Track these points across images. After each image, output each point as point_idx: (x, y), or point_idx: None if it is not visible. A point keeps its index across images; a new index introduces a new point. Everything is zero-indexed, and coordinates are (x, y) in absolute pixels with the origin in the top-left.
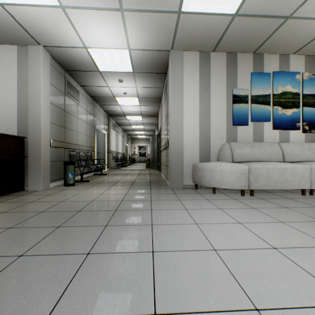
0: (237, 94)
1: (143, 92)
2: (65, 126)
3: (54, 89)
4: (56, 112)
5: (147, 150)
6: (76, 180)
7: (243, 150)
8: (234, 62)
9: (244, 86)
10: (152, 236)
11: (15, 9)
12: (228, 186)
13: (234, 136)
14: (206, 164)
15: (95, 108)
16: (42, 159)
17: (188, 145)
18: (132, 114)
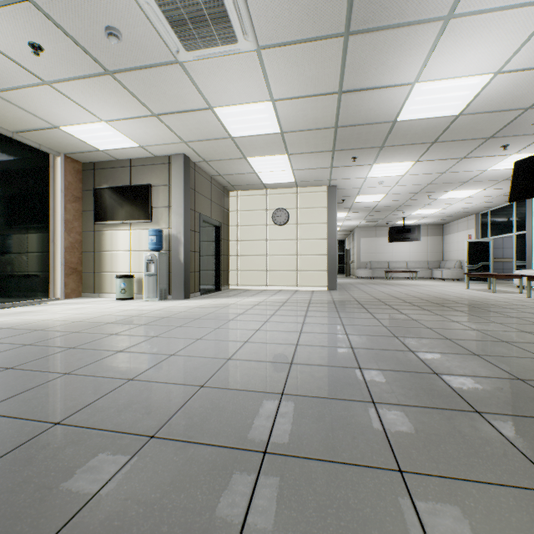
0: None
1: None
2: None
3: None
4: None
5: None
6: None
7: None
8: None
9: None
10: (295, 353)
11: None
12: None
13: None
14: None
15: None
16: None
17: None
18: None
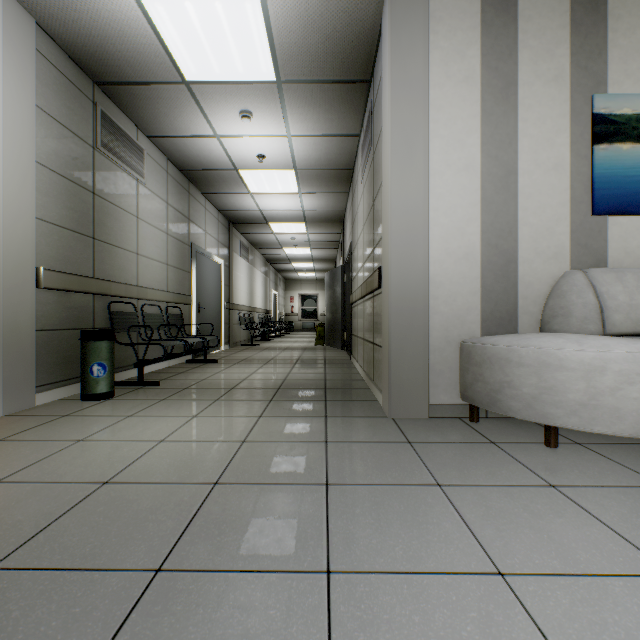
0: (608, 112)
1: (307, 151)
2: (95, 235)
3: (54, 126)
4: (63, 194)
5: (319, 305)
6: (130, 378)
7: (638, 294)
8: (597, 9)
9: (632, 86)
10: None
11: None
12: (618, 428)
13: (595, 248)
14: (519, 342)
15: (193, 201)
16: (3, 325)
17: (444, 281)
18: (282, 219)
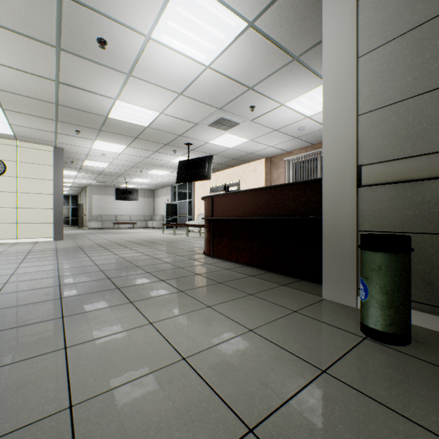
0: None
1: None
2: None
3: None
4: (407, 55)
5: None
6: None
7: None
8: None
9: None
10: (3, 288)
11: (245, 12)
12: None
13: None
14: None
15: None
16: (324, 224)
17: None
18: None
